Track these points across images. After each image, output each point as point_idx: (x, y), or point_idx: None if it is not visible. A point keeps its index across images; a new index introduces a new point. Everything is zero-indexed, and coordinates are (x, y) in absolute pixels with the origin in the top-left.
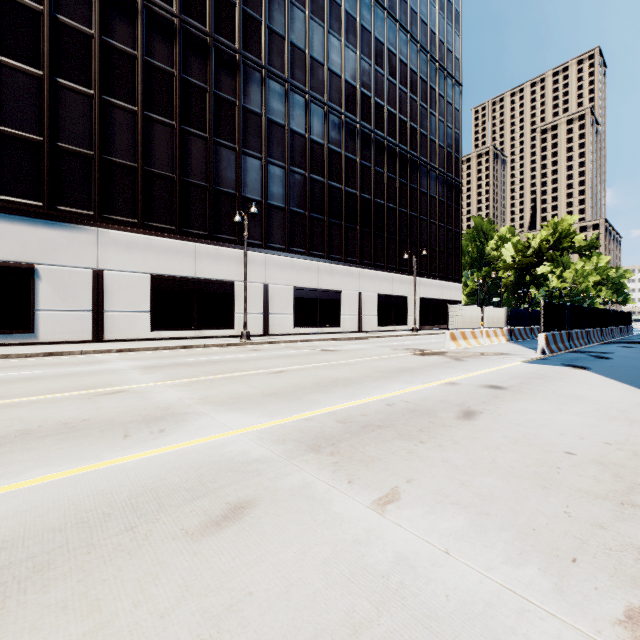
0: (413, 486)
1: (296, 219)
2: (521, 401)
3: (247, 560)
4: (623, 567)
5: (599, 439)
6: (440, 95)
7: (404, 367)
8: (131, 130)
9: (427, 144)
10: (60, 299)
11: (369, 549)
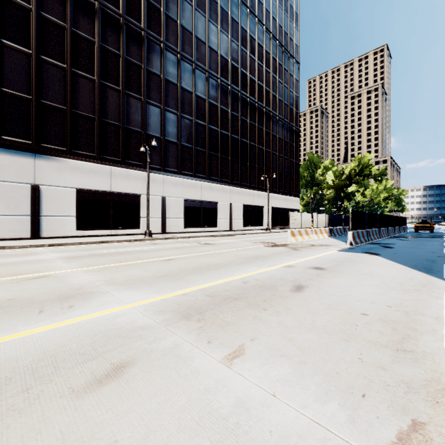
0: (255, 343)
1: (186, 151)
2: (335, 278)
3: (118, 412)
4: (396, 399)
5: (384, 303)
6: (285, 69)
7: (258, 255)
8: (61, 82)
9: (276, 102)
10: (4, 206)
11: (216, 396)
